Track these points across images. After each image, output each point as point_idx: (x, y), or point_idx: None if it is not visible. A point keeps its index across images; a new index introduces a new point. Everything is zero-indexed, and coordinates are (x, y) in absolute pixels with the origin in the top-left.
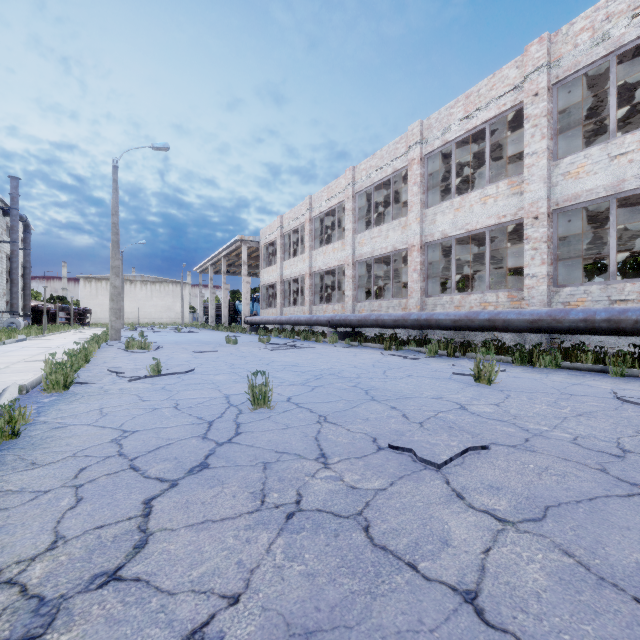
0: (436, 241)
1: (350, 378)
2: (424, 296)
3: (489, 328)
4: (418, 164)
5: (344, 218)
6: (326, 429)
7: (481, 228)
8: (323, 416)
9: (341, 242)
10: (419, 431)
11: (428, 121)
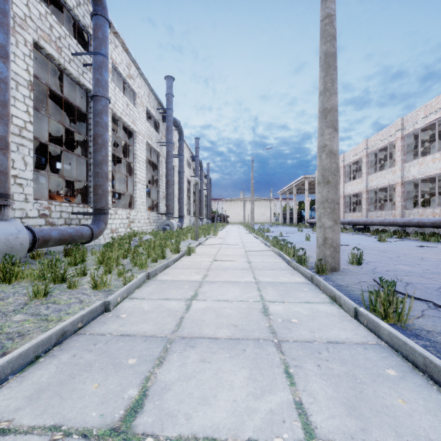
0: (410, 180)
1: None
2: (404, 209)
3: (417, 226)
4: (400, 140)
5: None
6: None
7: (433, 175)
8: None
9: (360, 179)
10: None
11: (406, 117)
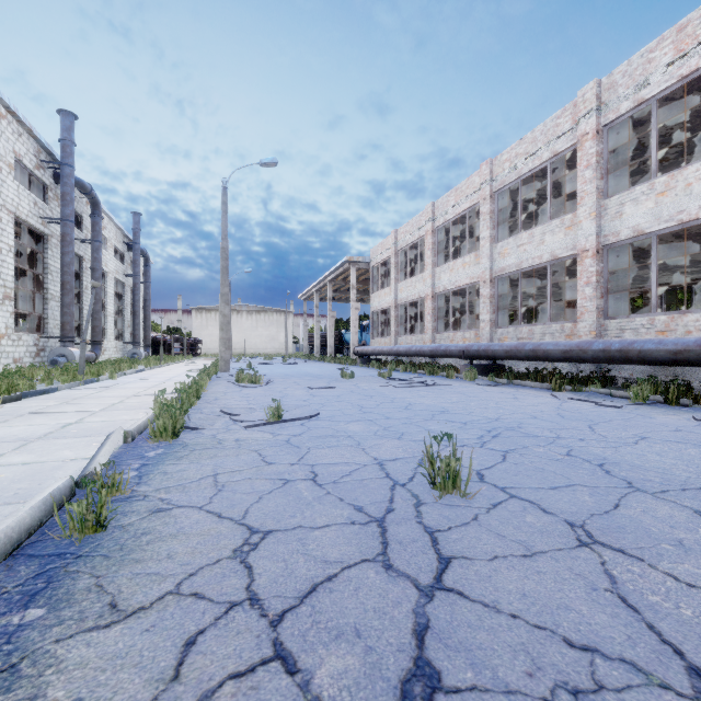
0: (622, 242)
1: (547, 438)
2: (602, 318)
3: None
4: (593, 139)
5: (474, 227)
6: (620, 569)
7: None
8: (578, 526)
9: (474, 254)
10: None
11: (609, 78)
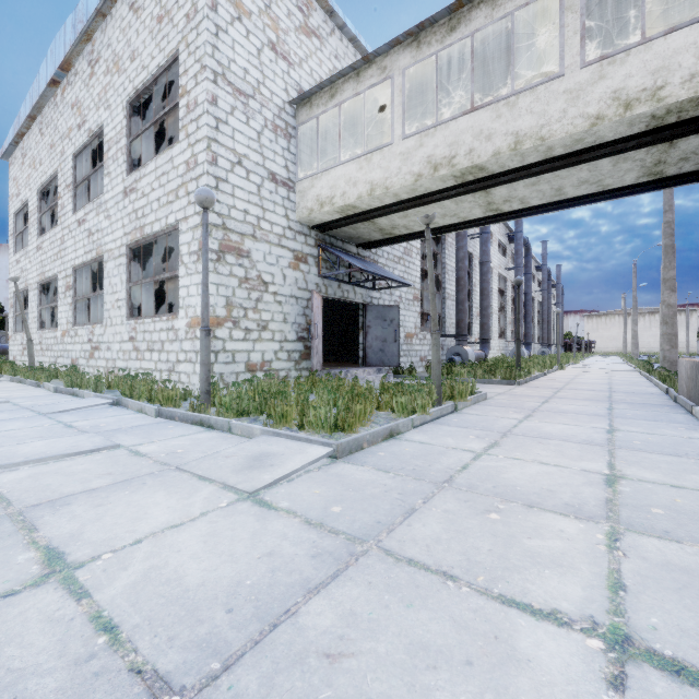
0: None
1: None
2: None
3: None
4: None
5: None
6: None
7: None
8: None
9: None
10: None
11: None
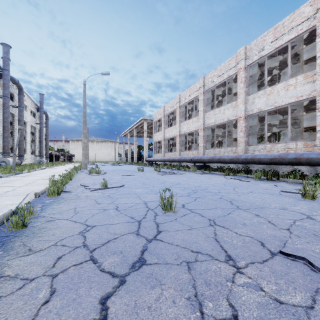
0: (254, 114)
1: (215, 192)
2: (247, 145)
3: (295, 163)
4: (243, 71)
5: (197, 105)
6: (219, 231)
7: (285, 104)
8: (212, 220)
9: (197, 117)
10: (296, 238)
11: (249, 46)
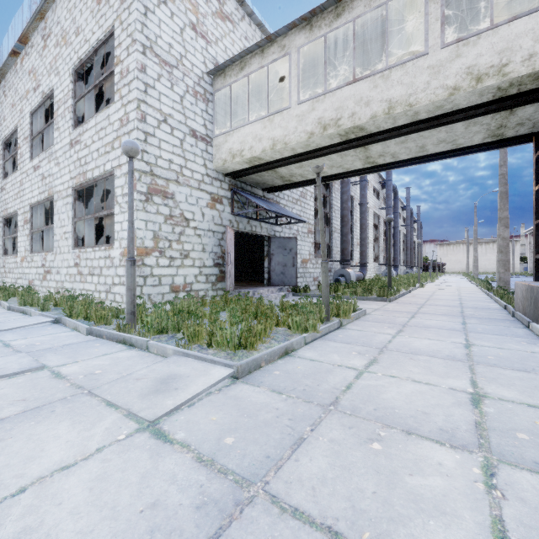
0: None
1: None
2: None
3: None
4: None
5: None
6: None
7: None
8: None
9: None
10: None
11: None
